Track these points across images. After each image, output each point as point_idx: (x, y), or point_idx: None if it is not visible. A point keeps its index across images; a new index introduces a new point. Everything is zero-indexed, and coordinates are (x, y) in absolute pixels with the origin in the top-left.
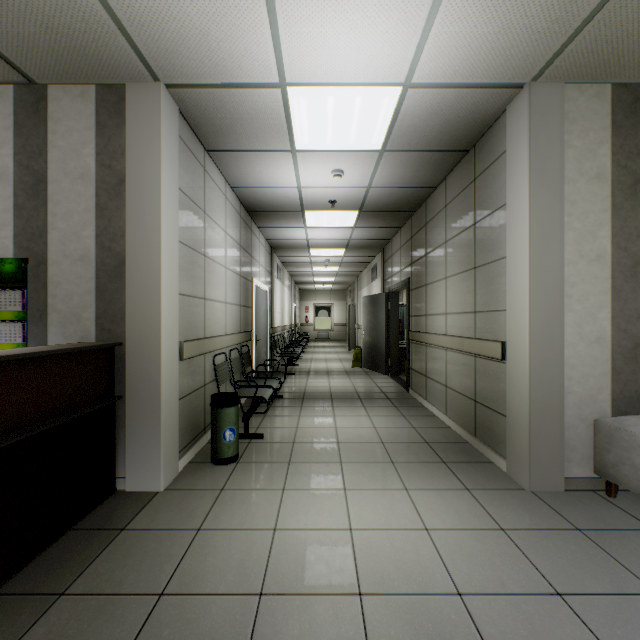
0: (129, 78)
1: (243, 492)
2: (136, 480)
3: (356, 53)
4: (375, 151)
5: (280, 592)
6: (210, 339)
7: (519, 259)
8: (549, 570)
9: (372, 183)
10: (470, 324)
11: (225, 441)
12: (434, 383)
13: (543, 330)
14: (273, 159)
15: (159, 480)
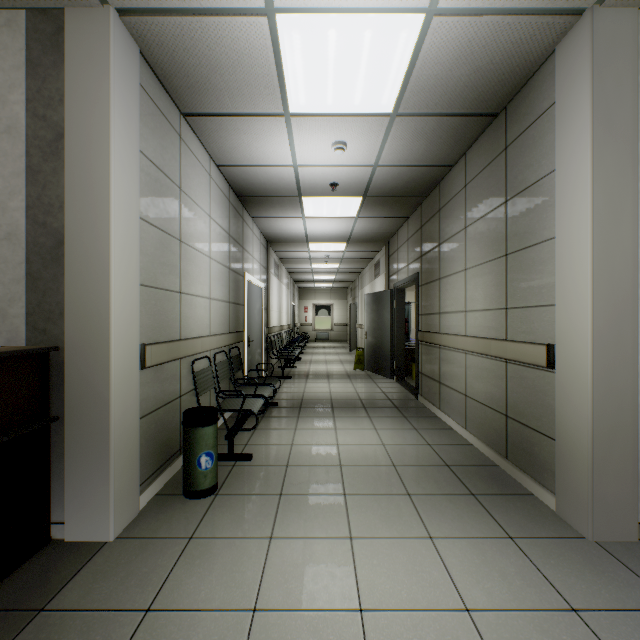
0: None
1: (217, 543)
2: (78, 526)
3: None
4: (385, 115)
5: None
6: (187, 341)
7: (576, 238)
8: None
9: (379, 160)
10: (499, 323)
11: (200, 469)
12: (450, 391)
13: (610, 330)
14: (263, 127)
15: (108, 526)
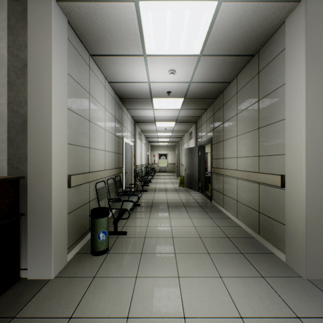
0: None
1: (108, 280)
2: (34, 271)
3: None
4: (196, 56)
5: None
6: (93, 173)
7: (297, 119)
8: None
9: (192, 79)
10: (255, 163)
11: (99, 240)
12: (229, 198)
13: (315, 168)
14: (132, 62)
15: (50, 271)
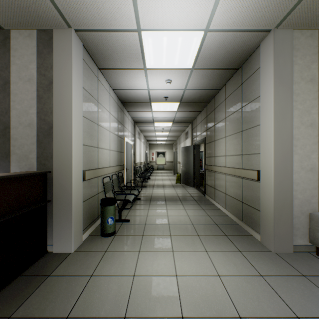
0: (54, 26)
1: (117, 253)
2: (58, 246)
3: (179, 10)
4: (188, 69)
5: (136, 316)
6: (101, 169)
7: (268, 125)
8: (290, 302)
9: (187, 87)
10: (239, 161)
11: (108, 224)
12: (219, 192)
13: (281, 164)
14: (134, 73)
15: (71, 246)
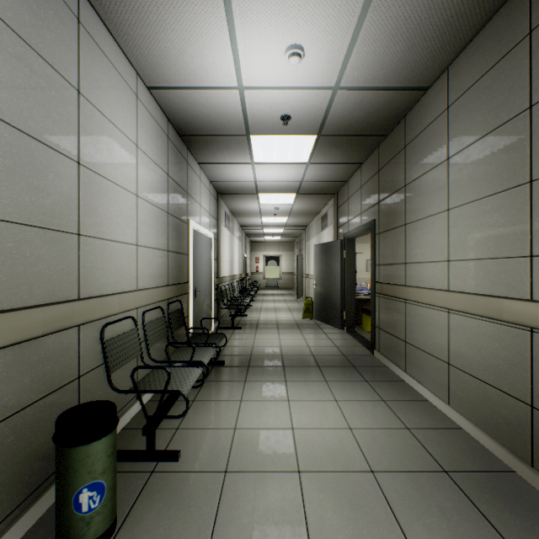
0: None
1: None
2: None
3: None
4: None
5: None
6: (89, 301)
7: None
8: None
9: (342, 79)
10: (516, 276)
11: (78, 513)
12: (422, 354)
13: None
14: (195, 16)
15: None
